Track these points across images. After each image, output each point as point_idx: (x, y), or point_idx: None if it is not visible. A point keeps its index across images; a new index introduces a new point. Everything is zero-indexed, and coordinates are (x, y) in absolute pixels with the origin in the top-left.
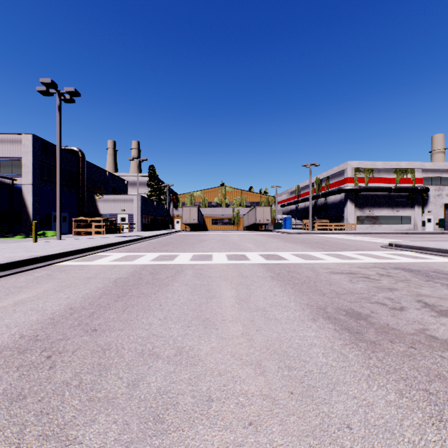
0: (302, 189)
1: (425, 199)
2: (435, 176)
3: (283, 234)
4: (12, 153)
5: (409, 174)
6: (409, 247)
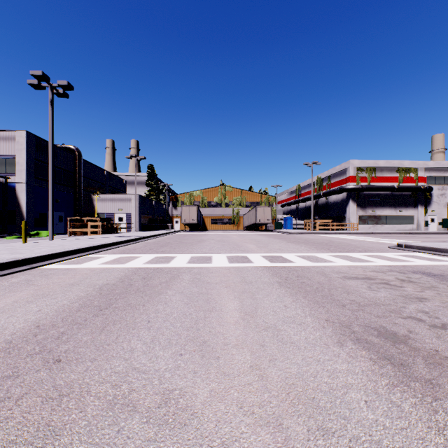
0: (302, 188)
1: (429, 198)
2: (439, 175)
3: (285, 234)
4: (6, 151)
5: (412, 173)
6: (420, 248)
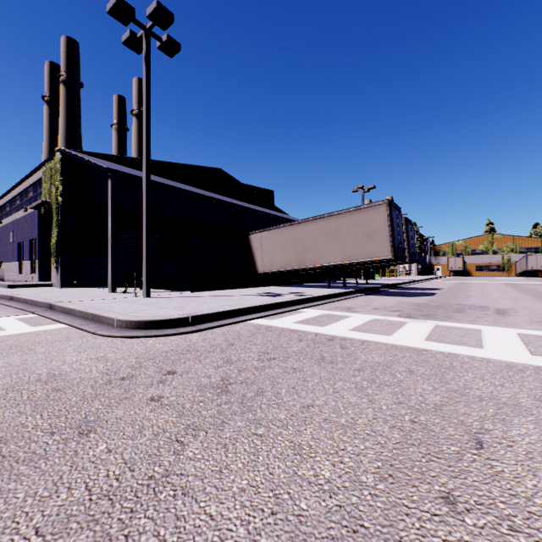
0: None
1: None
2: None
3: None
4: None
5: None
6: None
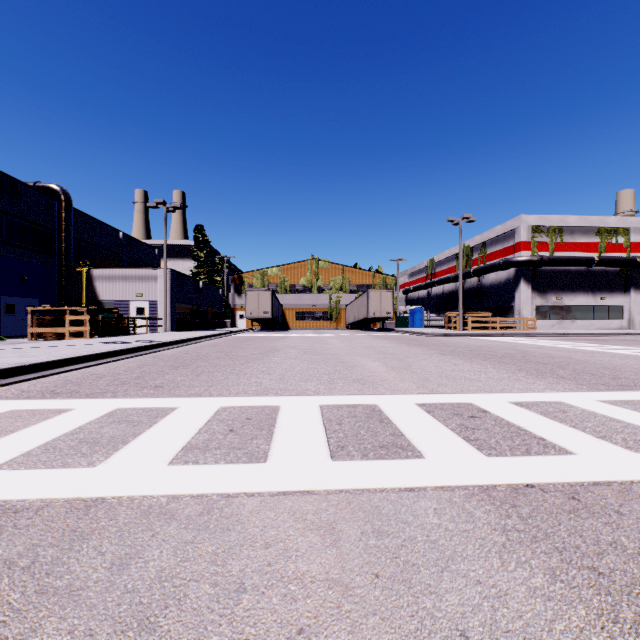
0: (437, 264)
1: None
2: None
3: (420, 337)
4: None
5: (620, 237)
6: None
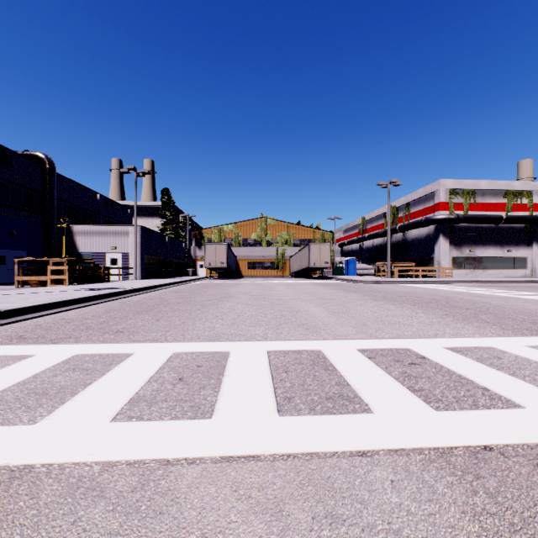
0: (368, 222)
1: None
2: None
3: (354, 284)
4: None
5: (524, 198)
6: None
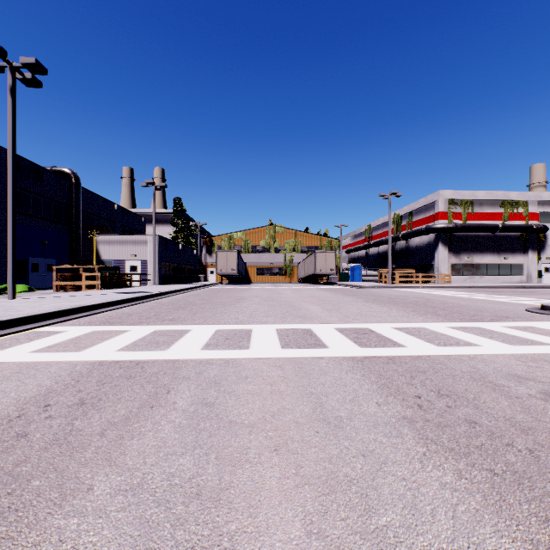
0: (374, 229)
1: (542, 241)
2: None
3: (355, 289)
4: None
5: (520, 208)
6: None
